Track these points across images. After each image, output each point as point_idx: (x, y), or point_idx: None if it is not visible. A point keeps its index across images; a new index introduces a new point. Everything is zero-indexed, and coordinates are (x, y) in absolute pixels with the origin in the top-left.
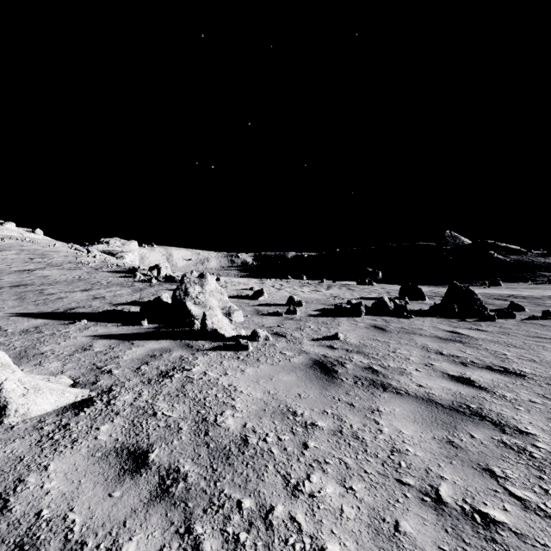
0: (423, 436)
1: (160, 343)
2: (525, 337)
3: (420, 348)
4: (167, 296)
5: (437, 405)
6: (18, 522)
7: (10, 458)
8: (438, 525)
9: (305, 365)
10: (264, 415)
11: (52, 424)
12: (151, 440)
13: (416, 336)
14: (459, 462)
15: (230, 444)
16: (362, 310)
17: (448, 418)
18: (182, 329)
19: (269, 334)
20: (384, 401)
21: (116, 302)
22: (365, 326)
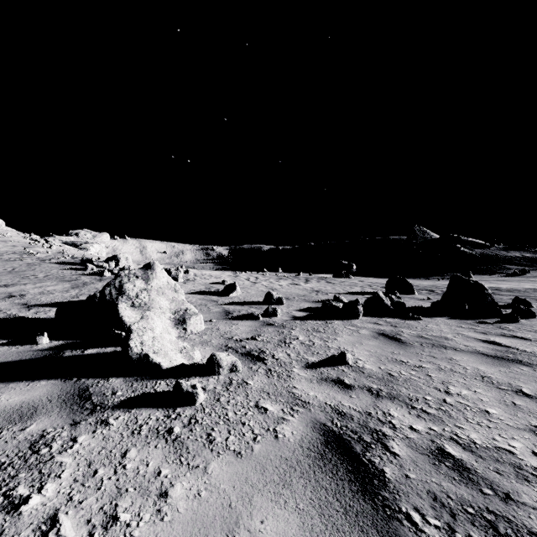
0: None
1: (31, 388)
2: None
3: (480, 380)
4: None
5: None
6: None
7: None
8: None
9: (308, 451)
10: None
11: None
12: None
13: (450, 351)
14: None
15: None
16: (360, 310)
17: None
18: (101, 349)
19: (237, 360)
20: None
21: (35, 302)
22: (371, 335)
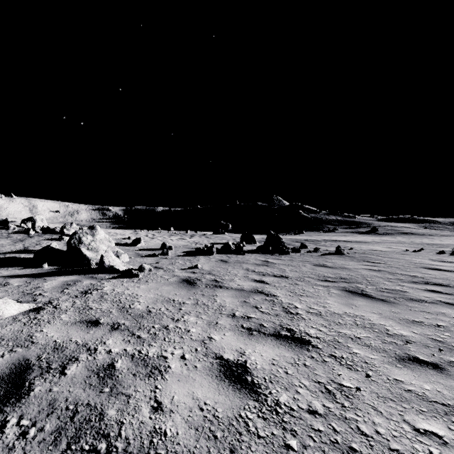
0: (234, 301)
1: (68, 277)
2: (300, 261)
3: (244, 269)
4: (56, 245)
5: (244, 291)
6: (47, 344)
7: (14, 331)
8: (232, 320)
9: (177, 282)
10: (157, 302)
11: (25, 318)
12: (96, 316)
13: (244, 264)
14: (246, 306)
15: (142, 313)
16: (214, 250)
17: (247, 295)
18: (81, 268)
19: (151, 267)
20: (220, 292)
21: (1, 251)
22: (215, 260)
